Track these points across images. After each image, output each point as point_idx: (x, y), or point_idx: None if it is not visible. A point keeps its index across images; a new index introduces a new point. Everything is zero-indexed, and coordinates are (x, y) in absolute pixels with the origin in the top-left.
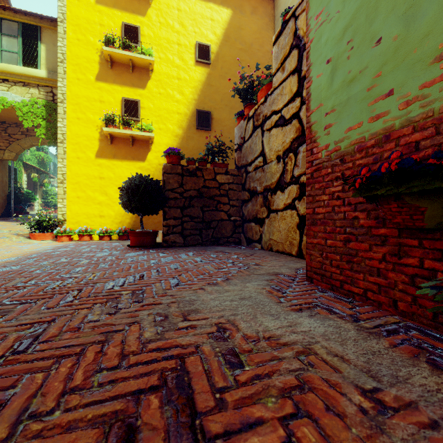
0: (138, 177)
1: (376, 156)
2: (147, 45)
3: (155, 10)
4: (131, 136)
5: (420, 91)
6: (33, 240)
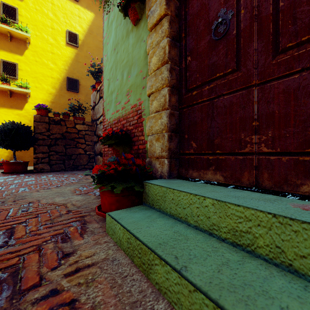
0: (11, 123)
1: (117, 127)
2: (25, 23)
3: None
4: (9, 90)
5: (124, 105)
6: None
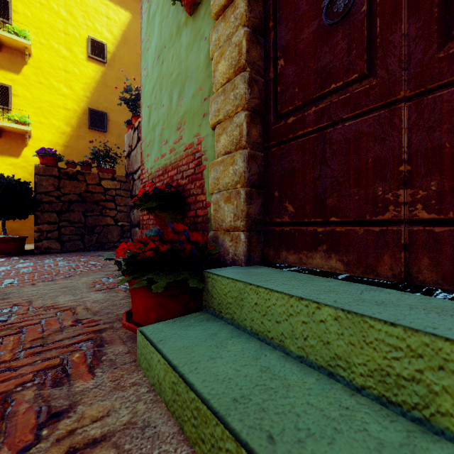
0: None
1: (163, 182)
2: (23, 24)
3: None
4: None
5: (174, 145)
6: None
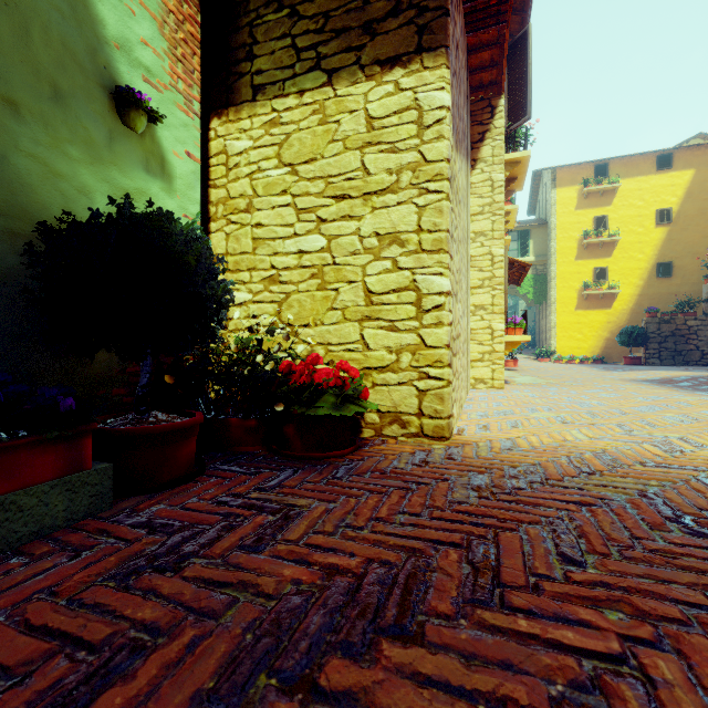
0: (631, 327)
1: None
2: (612, 225)
3: (619, 198)
4: (602, 294)
5: None
6: (543, 362)
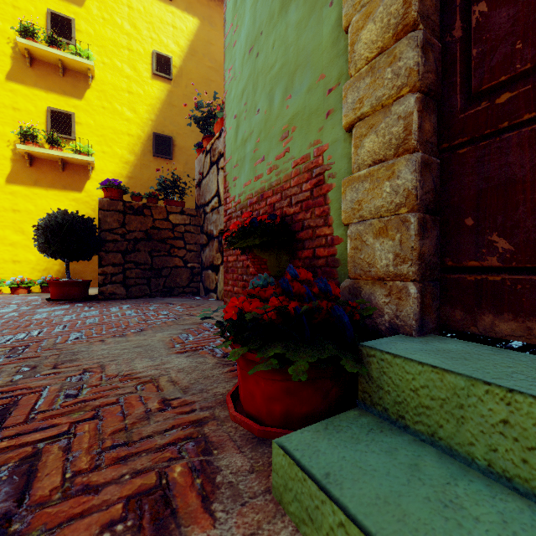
0: (62, 213)
1: (257, 212)
2: (85, 44)
3: (96, 2)
4: (60, 159)
5: (275, 162)
6: None
